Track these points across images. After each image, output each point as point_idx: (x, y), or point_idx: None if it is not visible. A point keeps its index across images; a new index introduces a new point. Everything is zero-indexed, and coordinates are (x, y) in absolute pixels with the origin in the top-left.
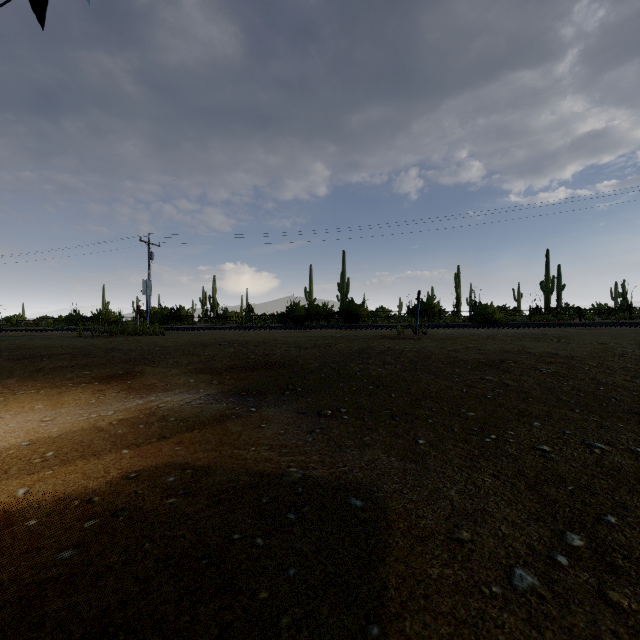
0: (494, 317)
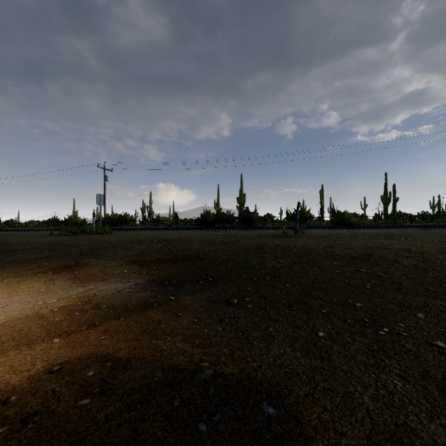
0: (349, 221)
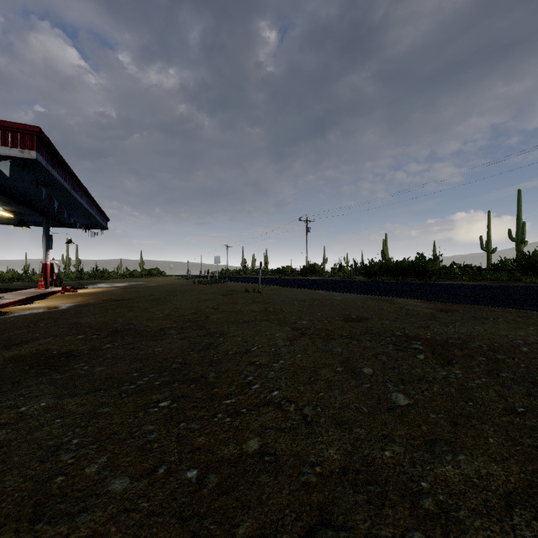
0: None
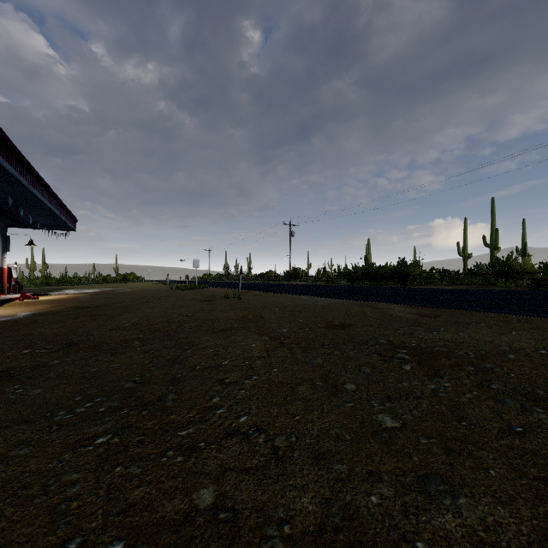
0: None
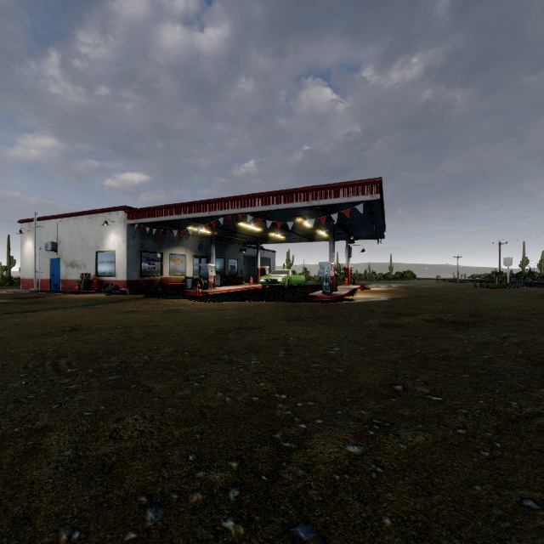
0: None
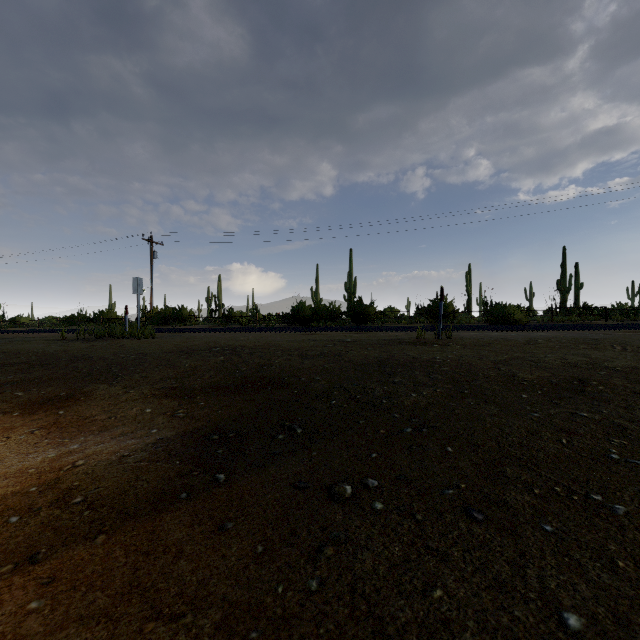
0: (513, 318)
